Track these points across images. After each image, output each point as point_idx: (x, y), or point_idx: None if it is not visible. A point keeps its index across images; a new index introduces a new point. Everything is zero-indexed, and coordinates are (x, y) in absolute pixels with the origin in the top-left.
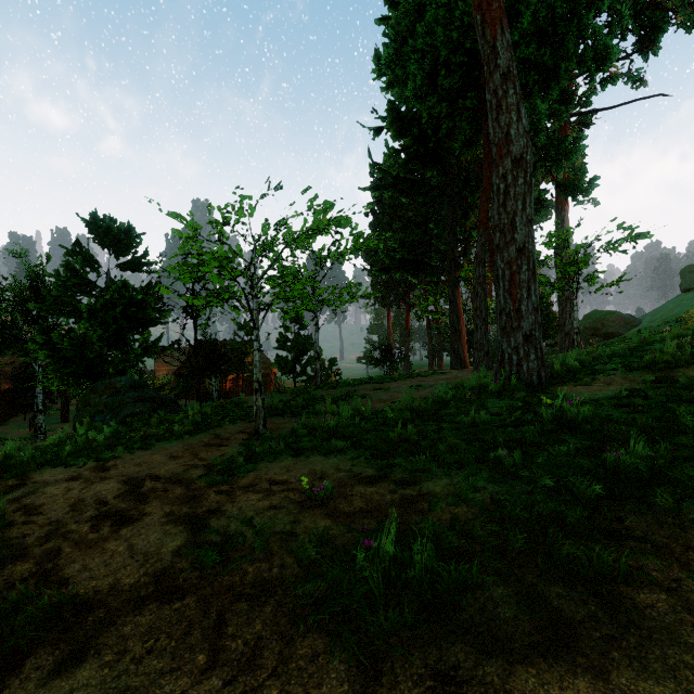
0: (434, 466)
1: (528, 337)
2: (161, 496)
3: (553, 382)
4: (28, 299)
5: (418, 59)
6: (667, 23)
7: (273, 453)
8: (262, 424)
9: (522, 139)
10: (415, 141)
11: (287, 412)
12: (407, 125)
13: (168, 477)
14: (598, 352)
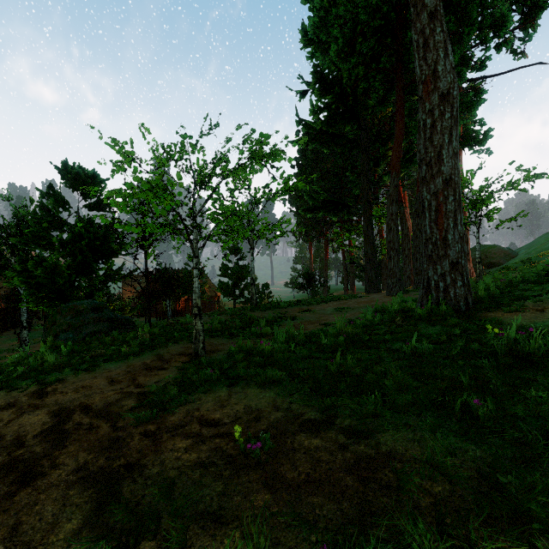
0: (387, 411)
1: (455, 265)
2: (82, 436)
3: (480, 308)
4: (14, 235)
5: (340, 24)
6: (546, 2)
7: (209, 381)
8: (201, 347)
9: (449, 75)
10: (336, 99)
11: (226, 333)
12: (329, 85)
13: (99, 409)
14: (508, 279)
